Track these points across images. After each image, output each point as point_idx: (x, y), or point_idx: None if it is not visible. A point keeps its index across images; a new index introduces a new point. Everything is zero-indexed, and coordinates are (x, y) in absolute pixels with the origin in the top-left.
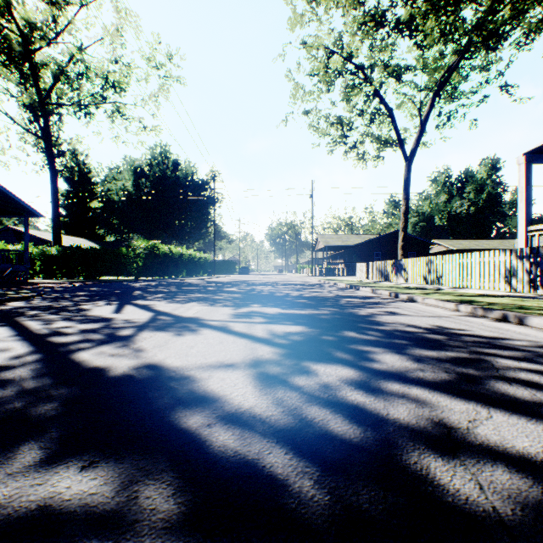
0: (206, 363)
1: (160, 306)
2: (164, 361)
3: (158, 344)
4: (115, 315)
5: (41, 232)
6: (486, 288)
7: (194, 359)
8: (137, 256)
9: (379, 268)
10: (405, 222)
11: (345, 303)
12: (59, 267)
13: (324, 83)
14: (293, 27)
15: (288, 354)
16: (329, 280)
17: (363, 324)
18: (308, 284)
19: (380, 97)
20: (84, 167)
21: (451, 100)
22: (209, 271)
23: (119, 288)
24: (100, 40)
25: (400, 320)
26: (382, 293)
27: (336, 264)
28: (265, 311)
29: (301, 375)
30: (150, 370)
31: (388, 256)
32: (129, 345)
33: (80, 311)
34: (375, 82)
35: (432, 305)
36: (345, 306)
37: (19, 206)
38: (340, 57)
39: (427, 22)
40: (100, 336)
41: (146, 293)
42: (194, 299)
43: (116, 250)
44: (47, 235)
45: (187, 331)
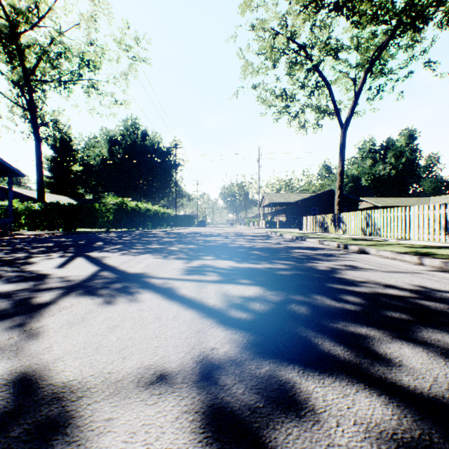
0: (118, 373)
1: (111, 259)
2: (52, 365)
3: (69, 322)
4: (55, 270)
5: (28, 191)
6: (426, 240)
7: (104, 360)
8: (108, 211)
9: (319, 221)
10: (341, 181)
11: (299, 255)
12: (41, 220)
13: (270, 60)
14: (244, 12)
15: (253, 345)
16: (275, 231)
17: (332, 283)
18: (257, 235)
19: (319, 72)
20: (64, 135)
21: (381, 75)
22: (171, 224)
23: (85, 239)
24: (77, 25)
25: (371, 277)
26: (329, 244)
27: (279, 218)
28: (218, 265)
29: (287, 418)
30: (8, 397)
31: (323, 211)
32: (28, 324)
33: (22, 265)
34: (316, 57)
35: (388, 257)
36: (301, 259)
37: (4, 167)
38: (284, 37)
39: (362, 3)
40: (6, 304)
41: (106, 245)
42: (150, 250)
43: (90, 206)
44: (34, 193)
45: (123, 295)
